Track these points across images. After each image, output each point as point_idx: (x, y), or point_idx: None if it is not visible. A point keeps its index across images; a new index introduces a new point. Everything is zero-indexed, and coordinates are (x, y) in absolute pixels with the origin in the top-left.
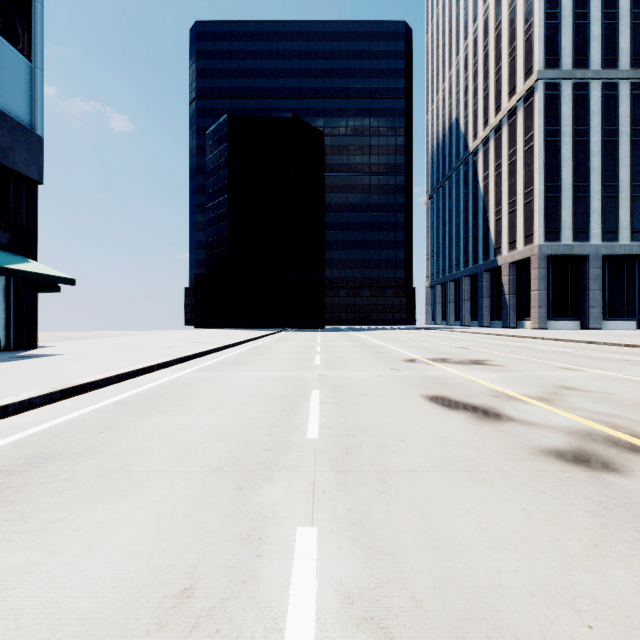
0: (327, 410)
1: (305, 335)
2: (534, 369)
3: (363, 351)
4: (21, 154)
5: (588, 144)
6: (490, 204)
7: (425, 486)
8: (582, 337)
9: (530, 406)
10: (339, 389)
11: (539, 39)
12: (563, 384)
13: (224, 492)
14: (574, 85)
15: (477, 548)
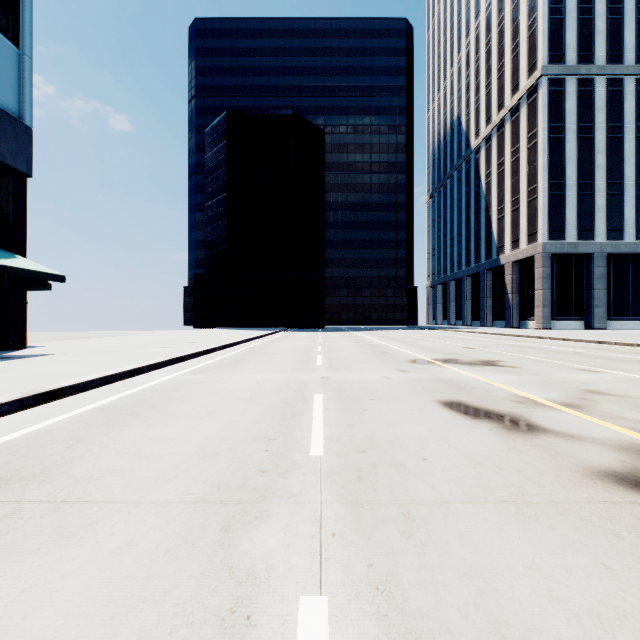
0: (332, 419)
1: (305, 335)
2: (551, 371)
3: (366, 351)
4: (8, 145)
5: (593, 141)
6: (492, 202)
7: (463, 526)
8: (590, 337)
9: (561, 414)
10: (344, 393)
11: (543, 34)
12: (589, 388)
13: (204, 536)
14: (578, 81)
15: (559, 636)
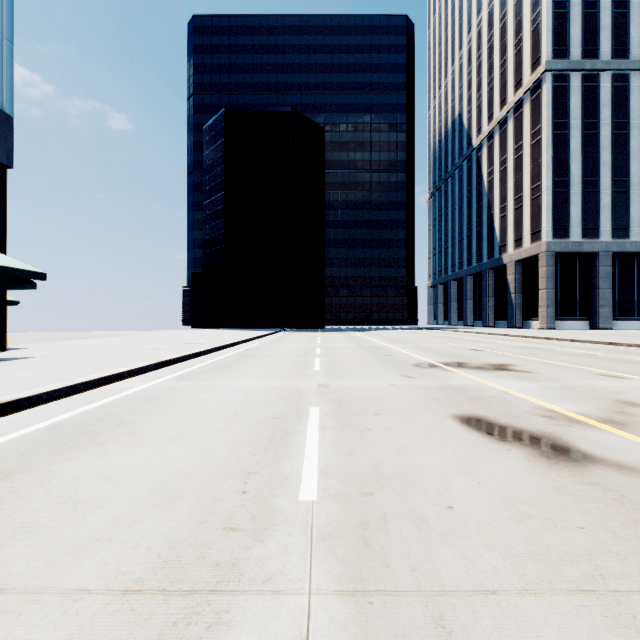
0: (329, 441)
1: (304, 335)
2: (572, 376)
3: (367, 354)
4: None
5: (598, 137)
6: (495, 201)
7: None
8: (599, 338)
9: (604, 434)
10: (344, 406)
11: (547, 29)
12: (622, 398)
13: None
14: (583, 76)
15: None
